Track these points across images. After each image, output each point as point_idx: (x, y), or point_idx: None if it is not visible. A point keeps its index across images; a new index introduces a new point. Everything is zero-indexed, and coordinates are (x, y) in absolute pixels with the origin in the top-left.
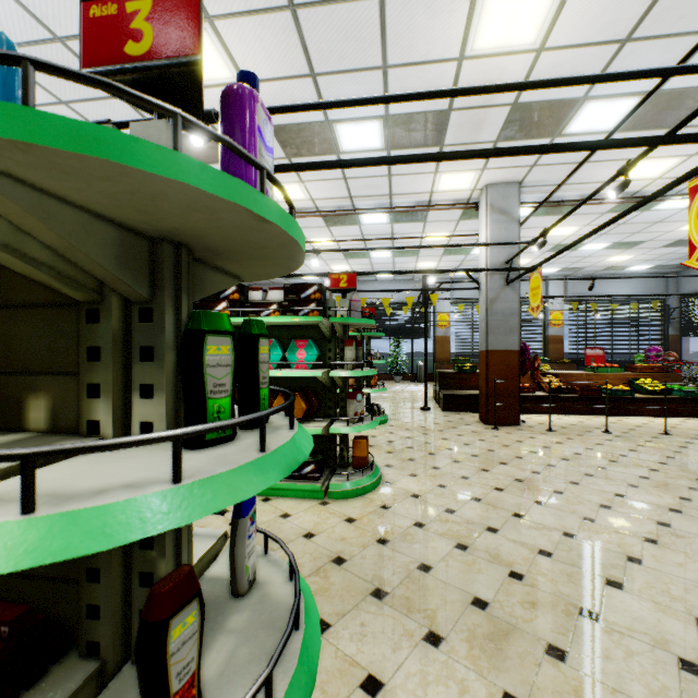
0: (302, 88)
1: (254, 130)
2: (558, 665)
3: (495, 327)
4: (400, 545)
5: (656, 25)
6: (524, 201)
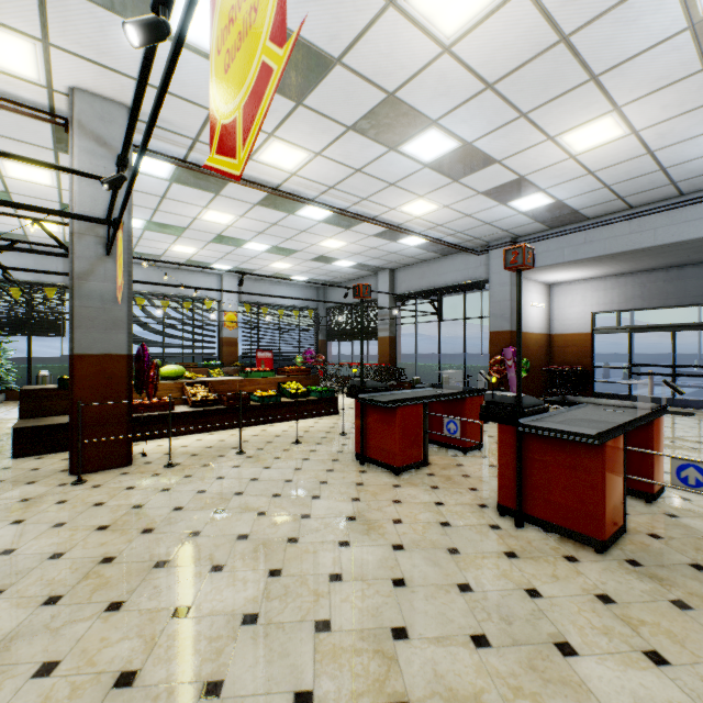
0: None
1: None
2: None
3: (88, 318)
4: None
5: None
6: (152, 149)
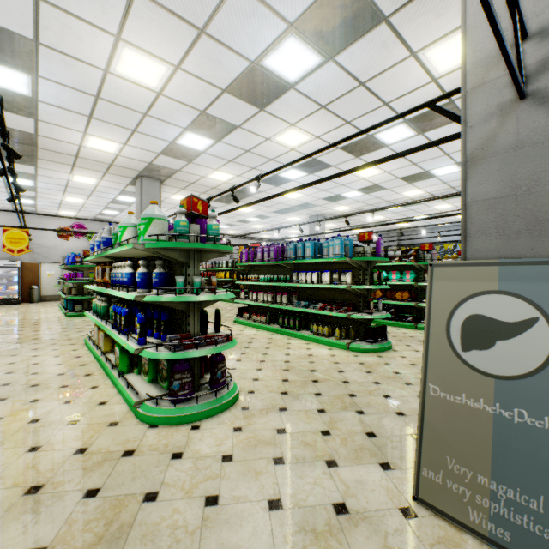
0: (410, 167)
1: (380, 244)
2: None
3: None
4: None
5: None
6: None
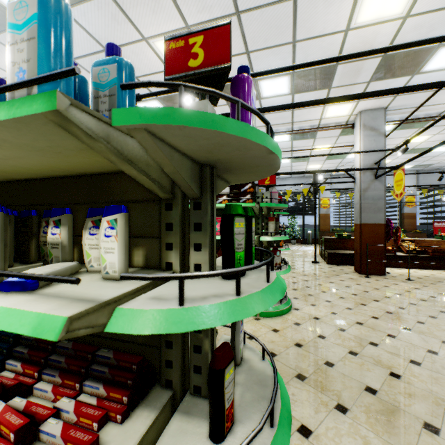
0: (240, 61)
1: (250, 99)
2: (434, 437)
3: (367, 208)
4: (310, 349)
5: None
6: (387, 120)
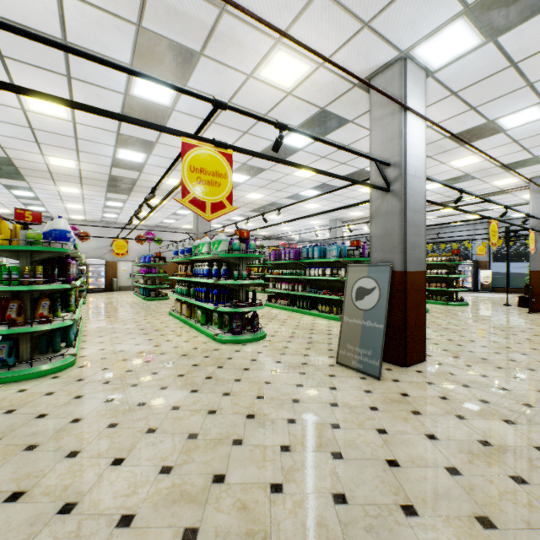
0: None
1: (365, 248)
2: None
3: (535, 257)
4: None
5: (533, 145)
6: None
